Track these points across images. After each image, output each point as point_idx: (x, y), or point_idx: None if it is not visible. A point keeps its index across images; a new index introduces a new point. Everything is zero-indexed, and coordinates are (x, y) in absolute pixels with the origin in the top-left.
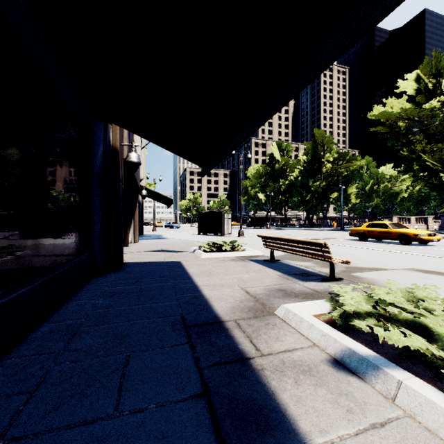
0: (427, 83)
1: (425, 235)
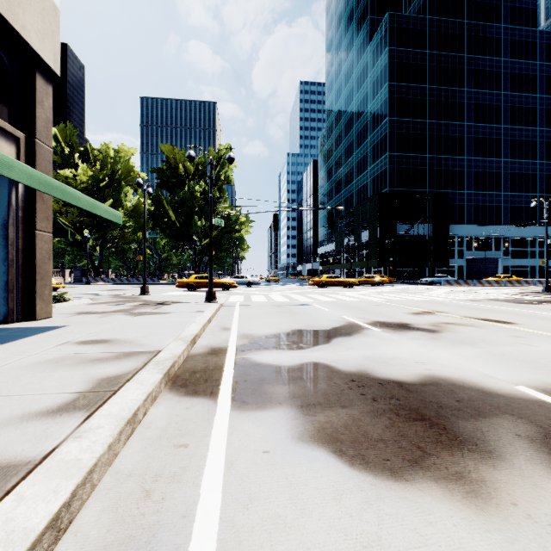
0: (64, 147)
1: (55, 284)
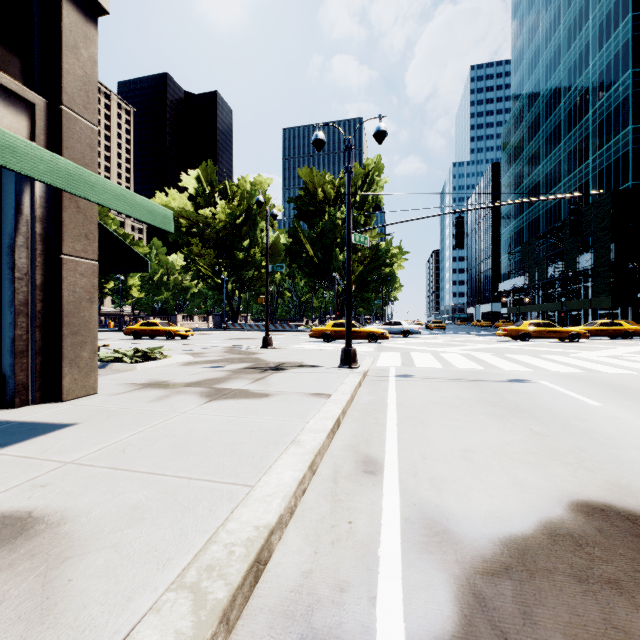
0: (205, 187)
1: (184, 331)
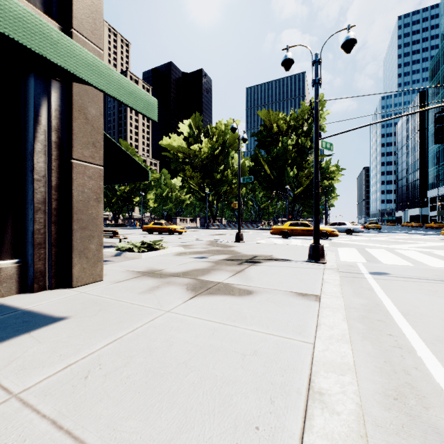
0: (194, 131)
1: (180, 229)
